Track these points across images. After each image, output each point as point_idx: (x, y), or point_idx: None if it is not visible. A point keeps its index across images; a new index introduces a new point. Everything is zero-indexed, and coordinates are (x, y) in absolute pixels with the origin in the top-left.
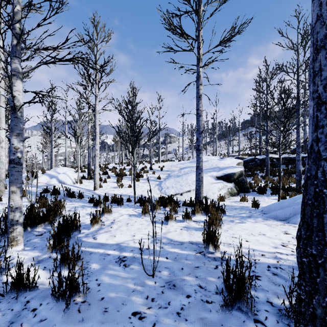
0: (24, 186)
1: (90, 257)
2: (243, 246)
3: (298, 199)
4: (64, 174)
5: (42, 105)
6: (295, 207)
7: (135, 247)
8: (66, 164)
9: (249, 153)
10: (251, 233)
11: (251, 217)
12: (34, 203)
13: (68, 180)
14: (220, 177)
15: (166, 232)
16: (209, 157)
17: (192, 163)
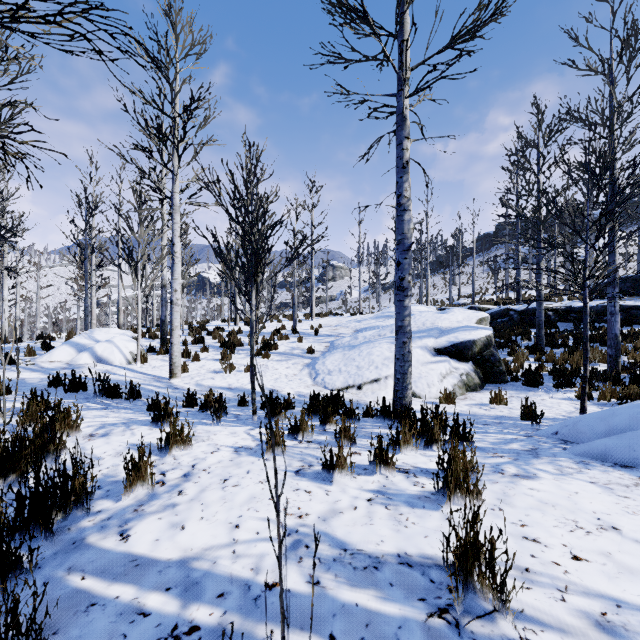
0: (15, 370)
1: (84, 624)
2: (573, 583)
3: None
4: (107, 344)
5: (8, 170)
6: None
7: (232, 579)
8: (119, 322)
9: (493, 299)
10: (573, 523)
11: (539, 456)
12: (12, 414)
13: (115, 356)
14: (443, 350)
15: (328, 514)
16: (414, 307)
17: (381, 320)
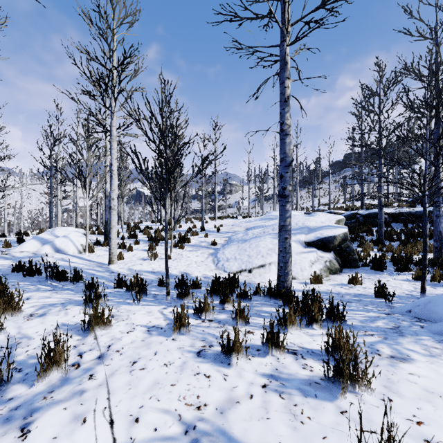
0: None
1: None
2: None
3: None
4: (64, 239)
5: None
6: None
7: None
8: (76, 223)
9: (343, 207)
10: None
11: (404, 334)
12: None
13: (70, 248)
14: (311, 243)
15: (225, 404)
16: None
17: (264, 221)
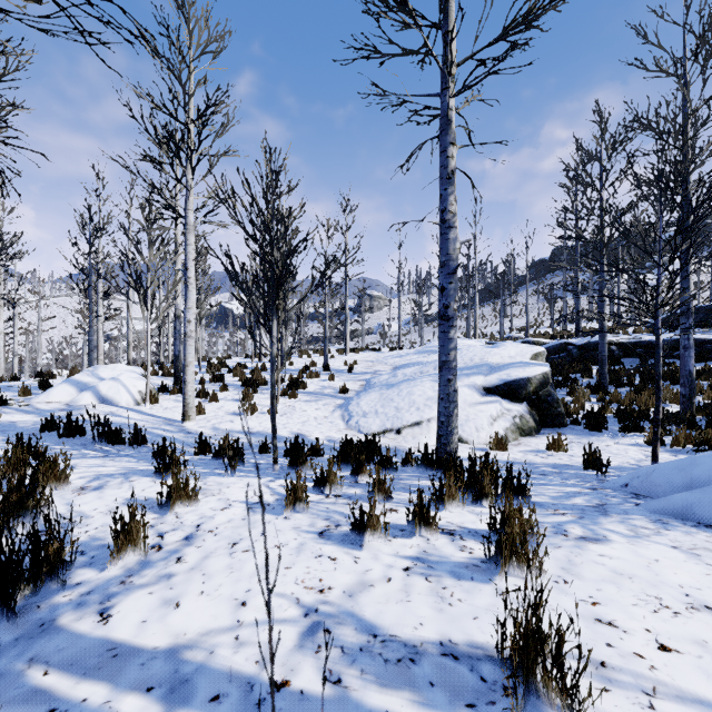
0: (6, 412)
1: None
2: (663, 683)
3: None
4: (113, 382)
5: None
6: None
7: (232, 675)
8: (128, 358)
9: (549, 333)
10: (657, 600)
11: (608, 513)
12: None
13: (122, 396)
14: (493, 389)
15: (355, 587)
16: (461, 341)
17: (423, 355)
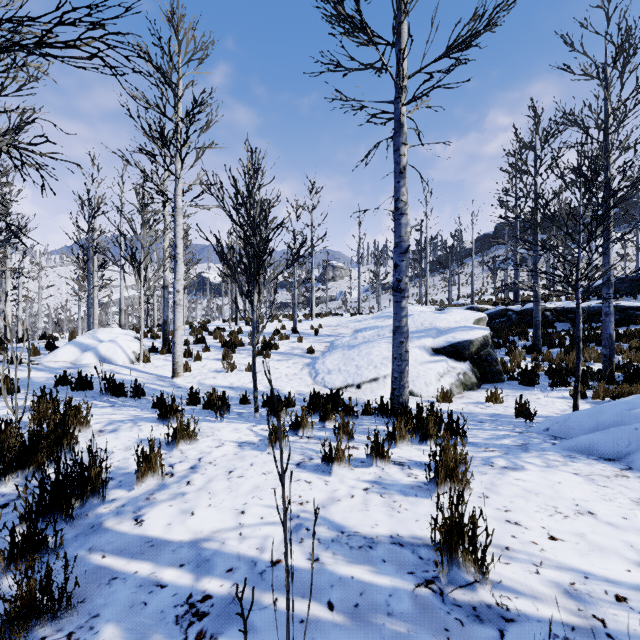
0: (21, 370)
1: (107, 594)
2: (548, 558)
3: (639, 406)
4: (111, 344)
5: (24, 179)
6: (639, 428)
7: (240, 556)
8: (121, 322)
9: (492, 300)
10: (553, 508)
11: (529, 450)
12: (23, 411)
13: (119, 356)
14: (440, 350)
15: (327, 501)
16: (413, 308)
17: (380, 320)
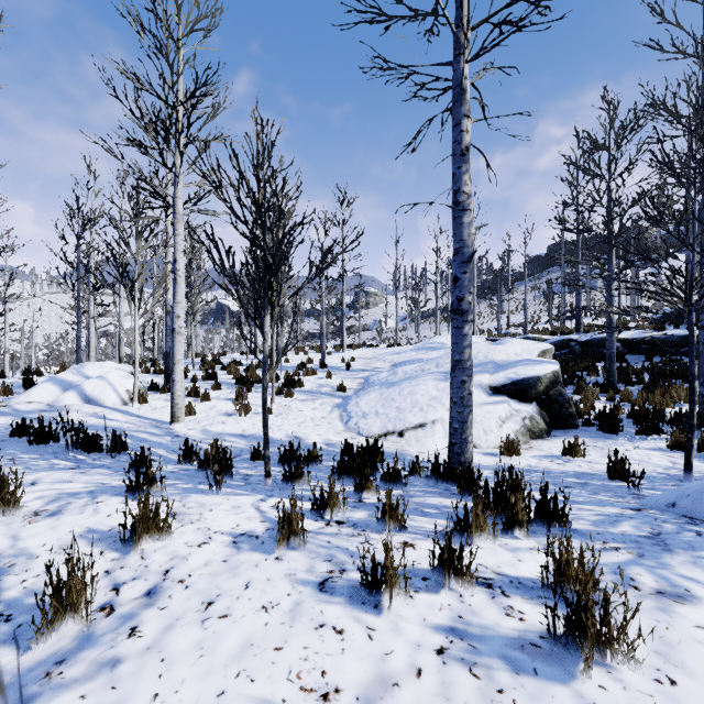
0: None
1: None
2: None
3: None
4: (99, 381)
5: None
6: None
7: None
8: (120, 355)
9: (547, 329)
10: None
11: (671, 548)
12: None
13: (108, 396)
14: (500, 388)
15: (373, 689)
16: None
17: (422, 352)
